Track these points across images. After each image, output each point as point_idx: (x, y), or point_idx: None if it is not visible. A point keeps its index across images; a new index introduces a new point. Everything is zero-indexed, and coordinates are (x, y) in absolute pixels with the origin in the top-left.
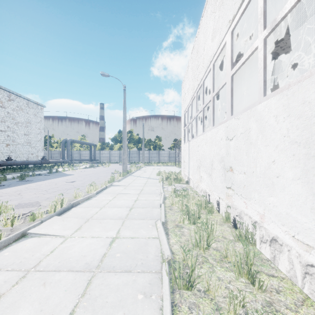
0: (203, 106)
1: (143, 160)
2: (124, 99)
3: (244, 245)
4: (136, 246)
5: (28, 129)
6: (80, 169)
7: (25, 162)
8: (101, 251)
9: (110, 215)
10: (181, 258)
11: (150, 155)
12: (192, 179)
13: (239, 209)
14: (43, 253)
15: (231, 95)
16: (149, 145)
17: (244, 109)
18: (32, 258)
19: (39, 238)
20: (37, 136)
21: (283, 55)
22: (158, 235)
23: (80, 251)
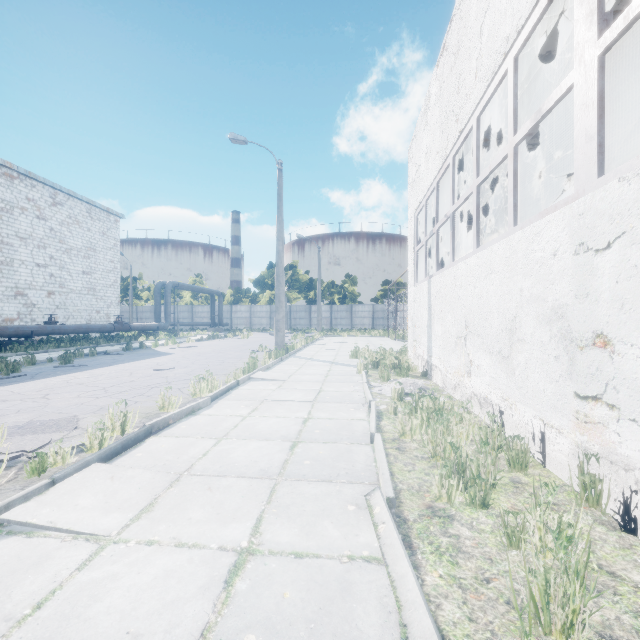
0: (477, 180)
1: (320, 325)
2: (280, 191)
3: None
4: (311, 596)
5: (90, 261)
6: (189, 343)
7: (82, 328)
8: (195, 616)
9: (239, 463)
10: None
11: (334, 315)
12: (441, 367)
13: None
14: (10, 609)
15: (597, 115)
16: (332, 294)
17: None
18: None
19: (26, 540)
20: (108, 276)
21: None
22: (383, 551)
23: (127, 611)
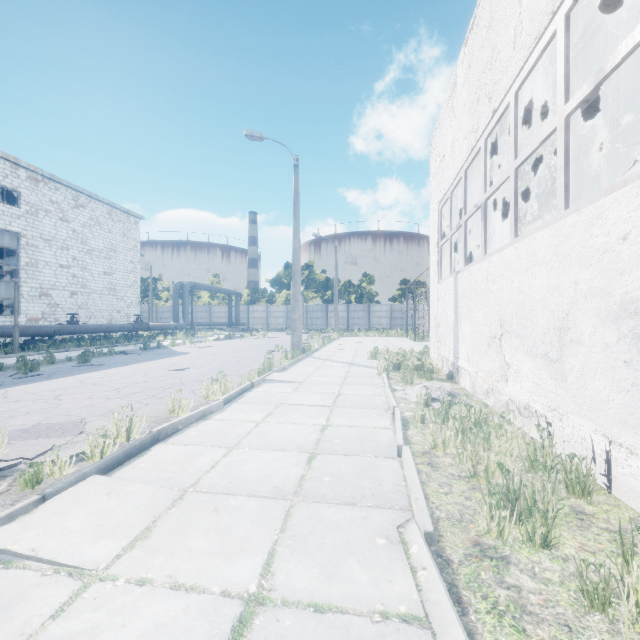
0: (516, 162)
1: (337, 325)
2: (296, 187)
3: None
4: None
5: (111, 262)
6: (206, 342)
7: (103, 327)
8: None
9: (250, 478)
10: None
11: (351, 315)
12: (470, 370)
13: None
14: None
15: None
16: (348, 293)
17: None
18: None
19: (2, 572)
20: (128, 277)
21: None
22: (427, 611)
23: None
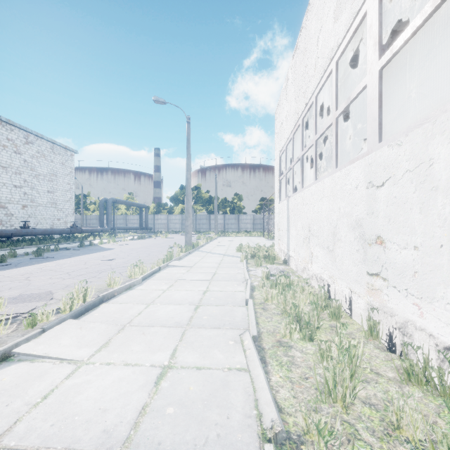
0: (316, 136)
1: (216, 229)
2: (188, 137)
3: (423, 393)
4: (205, 388)
5: (53, 184)
6: (125, 241)
7: (48, 231)
8: (138, 400)
9: (162, 318)
10: (302, 427)
11: (226, 222)
12: (295, 257)
13: (402, 317)
14: (28, 399)
15: (378, 105)
16: (225, 207)
17: (415, 124)
18: (4, 411)
19: (31, 364)
20: (66, 194)
21: (449, 52)
22: (248, 364)
23: (98, 398)
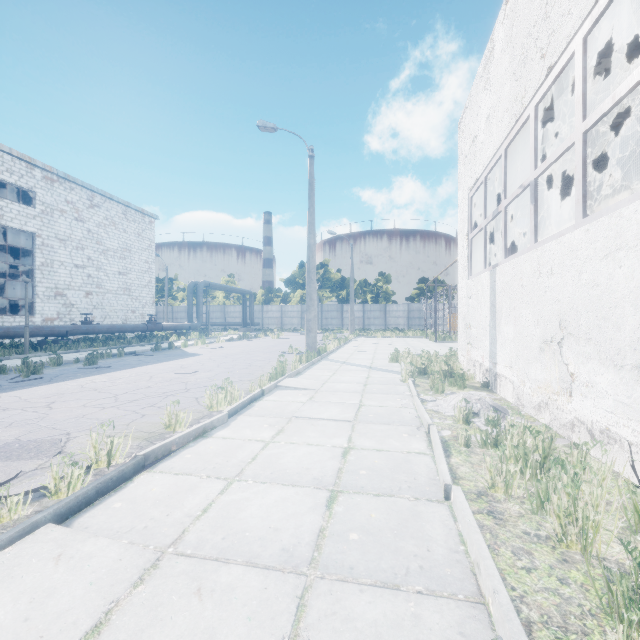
0: (585, 123)
1: (353, 325)
2: (311, 180)
3: None
4: None
5: (126, 262)
6: (219, 343)
7: (116, 328)
8: None
9: (251, 531)
10: None
11: (367, 315)
12: (513, 378)
13: None
14: None
15: None
16: (364, 293)
17: None
18: None
19: None
20: (143, 277)
21: None
22: None
23: None
